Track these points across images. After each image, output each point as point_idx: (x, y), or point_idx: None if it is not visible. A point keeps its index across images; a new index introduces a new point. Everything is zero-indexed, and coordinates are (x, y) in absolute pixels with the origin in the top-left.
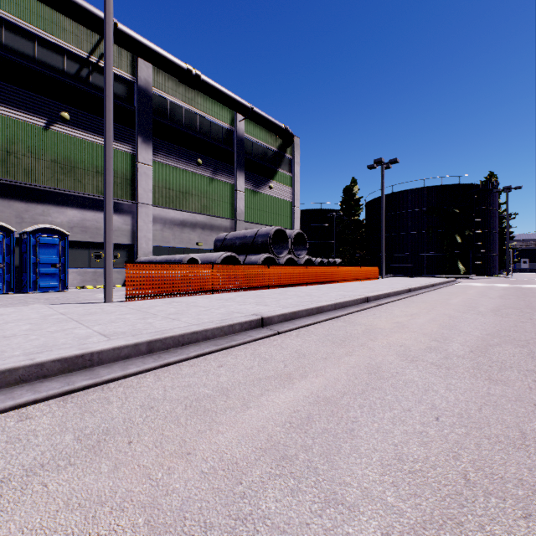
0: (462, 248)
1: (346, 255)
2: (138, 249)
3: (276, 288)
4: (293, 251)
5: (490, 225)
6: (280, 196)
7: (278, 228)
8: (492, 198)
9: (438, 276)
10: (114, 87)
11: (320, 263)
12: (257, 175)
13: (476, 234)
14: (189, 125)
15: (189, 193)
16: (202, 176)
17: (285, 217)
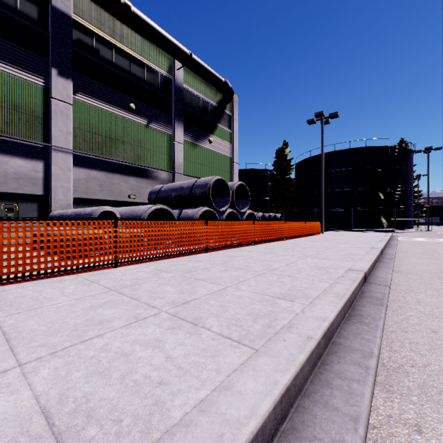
0: (384, 204)
1: (279, 210)
2: (53, 200)
3: (217, 250)
4: (235, 205)
5: (407, 184)
6: (219, 151)
7: (218, 178)
8: (409, 159)
9: (366, 230)
10: (19, 3)
11: (261, 217)
12: (196, 128)
13: (396, 192)
14: (120, 65)
15: (120, 140)
16: (135, 123)
17: (224, 172)
